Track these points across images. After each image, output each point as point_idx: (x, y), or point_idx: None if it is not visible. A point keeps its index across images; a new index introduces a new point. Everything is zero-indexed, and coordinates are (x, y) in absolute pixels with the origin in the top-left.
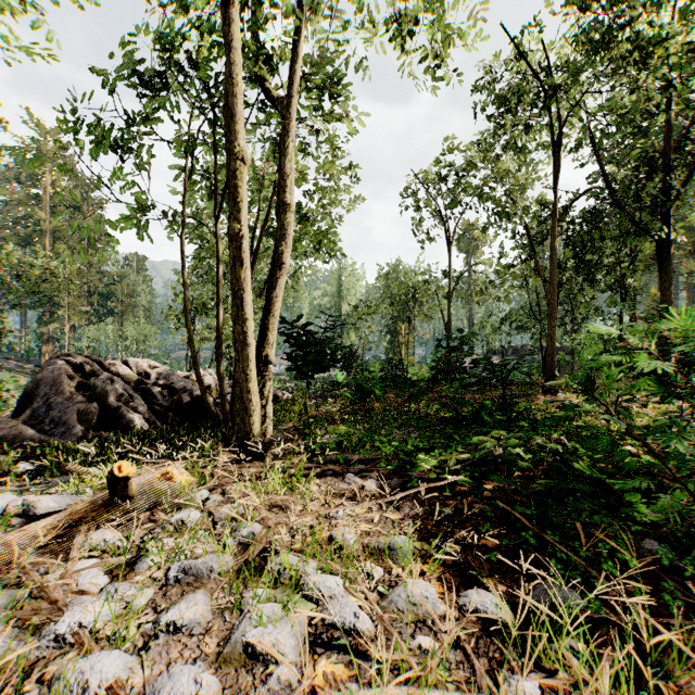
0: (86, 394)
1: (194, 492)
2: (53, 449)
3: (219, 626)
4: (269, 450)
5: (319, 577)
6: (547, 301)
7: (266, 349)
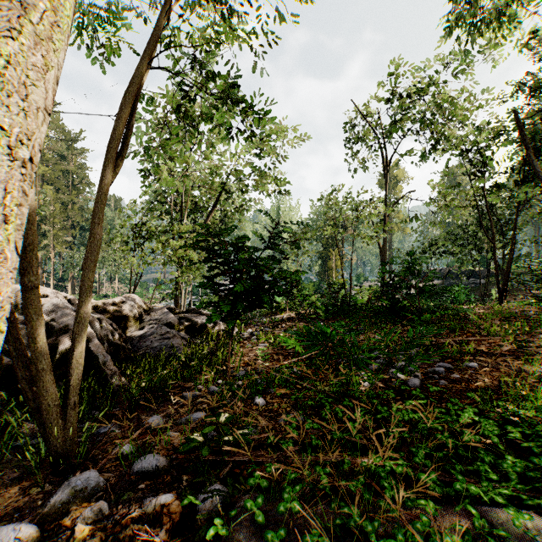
0: None
1: None
2: None
3: None
4: None
5: None
6: None
7: None
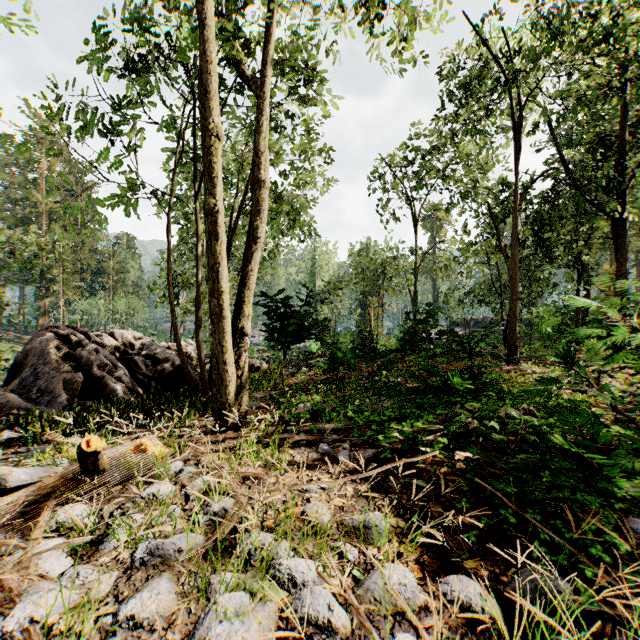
0: (72, 364)
1: (168, 464)
2: (38, 417)
3: (184, 617)
4: (245, 419)
5: (291, 560)
6: (510, 276)
7: (242, 321)
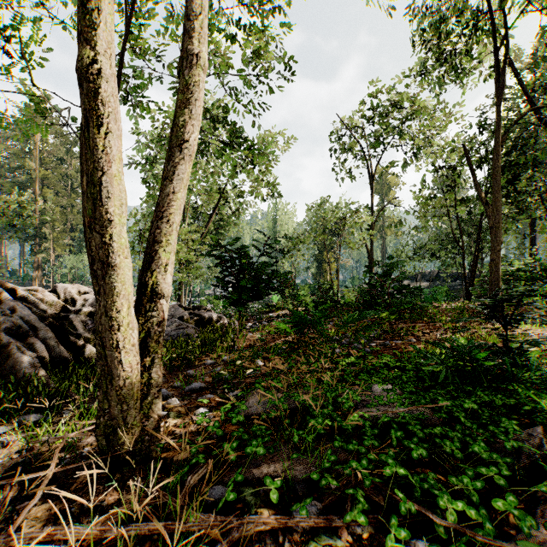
0: None
1: None
2: None
3: None
4: (155, 440)
5: None
6: (491, 224)
7: (154, 273)
